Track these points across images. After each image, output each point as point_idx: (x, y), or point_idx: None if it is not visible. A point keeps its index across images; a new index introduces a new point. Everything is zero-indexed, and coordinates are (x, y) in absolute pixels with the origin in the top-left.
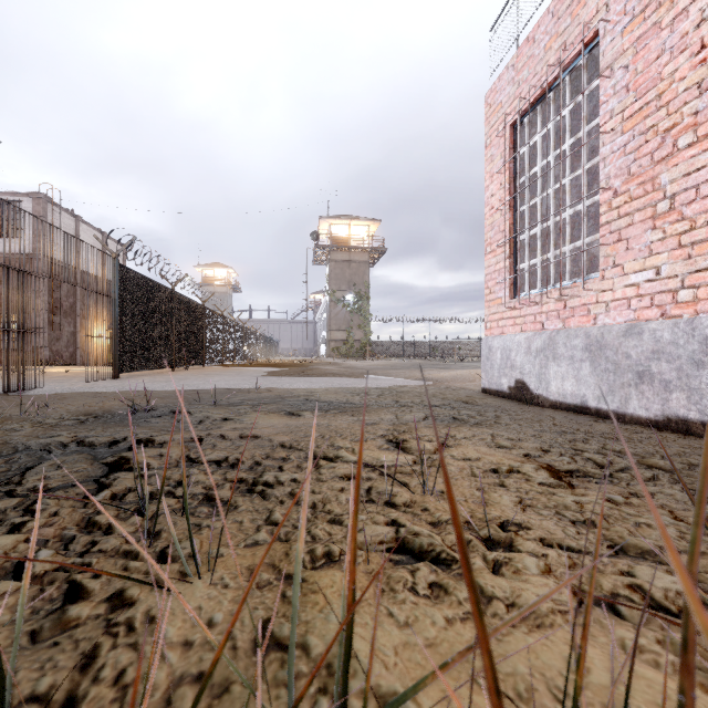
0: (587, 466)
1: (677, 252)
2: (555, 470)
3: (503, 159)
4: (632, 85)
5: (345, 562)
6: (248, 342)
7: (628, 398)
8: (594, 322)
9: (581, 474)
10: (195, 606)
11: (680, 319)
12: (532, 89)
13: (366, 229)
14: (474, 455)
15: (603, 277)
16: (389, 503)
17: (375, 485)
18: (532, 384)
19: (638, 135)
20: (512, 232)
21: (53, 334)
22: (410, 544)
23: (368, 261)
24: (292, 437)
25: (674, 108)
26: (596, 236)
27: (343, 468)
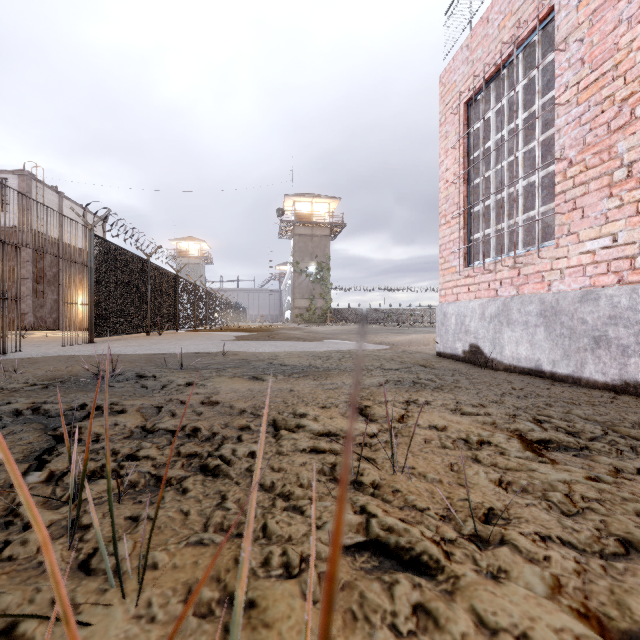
0: (559, 435)
1: (635, 219)
2: (527, 441)
3: (458, 135)
4: (587, 57)
5: (306, 615)
6: (219, 309)
7: (584, 363)
8: (548, 289)
9: (555, 444)
10: None
11: (638, 284)
12: (486, 67)
13: (327, 206)
14: (440, 423)
15: (558, 244)
16: (356, 484)
17: (340, 460)
18: (486, 348)
19: (594, 106)
20: (466, 204)
21: (37, 301)
22: (384, 544)
23: (329, 235)
24: (254, 403)
25: (631, 78)
26: (550, 205)
27: (305, 439)
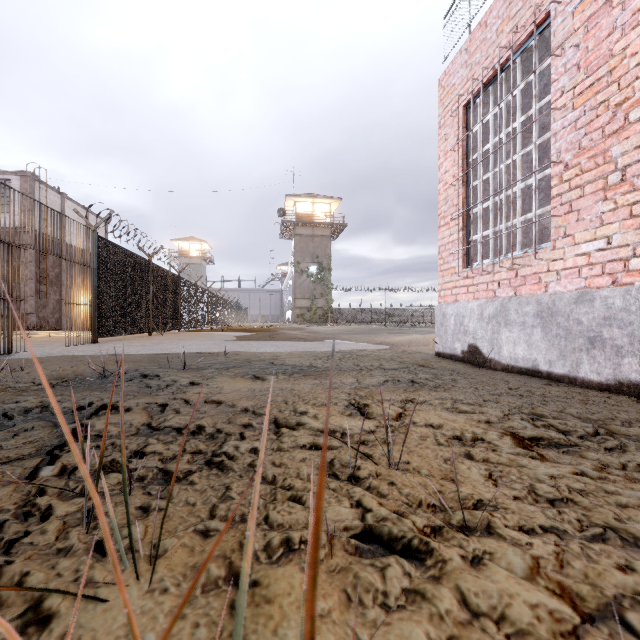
0: (551, 433)
1: (629, 222)
2: (520, 438)
3: (457, 138)
4: (583, 63)
5: (304, 585)
6: (220, 309)
7: (580, 363)
8: (545, 290)
9: (546, 441)
10: (123, 626)
11: (632, 286)
12: (484, 70)
13: (328, 206)
14: (436, 421)
15: (554, 246)
16: (353, 478)
17: (338, 456)
18: (485, 348)
19: (589, 110)
20: (465, 206)
21: (40, 302)
22: (378, 531)
23: (330, 236)
24: (256, 402)
25: (625, 83)
26: (547, 208)
27: (305, 436)
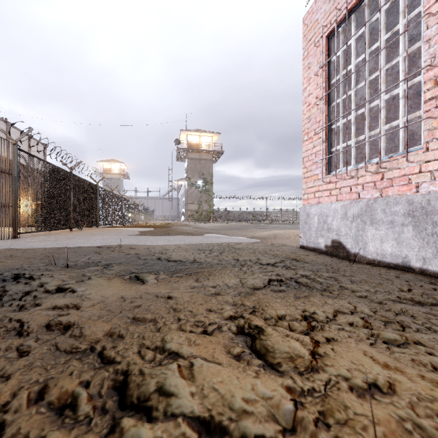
0: None
1: None
2: None
3: (320, 64)
4: None
5: None
6: (132, 211)
7: None
8: (416, 190)
9: None
10: None
11: None
12: None
13: (211, 139)
14: (377, 375)
15: (427, 148)
16: None
17: None
18: (349, 244)
19: None
20: (327, 122)
21: None
22: None
23: (212, 159)
24: (115, 327)
25: None
26: (416, 113)
27: None
